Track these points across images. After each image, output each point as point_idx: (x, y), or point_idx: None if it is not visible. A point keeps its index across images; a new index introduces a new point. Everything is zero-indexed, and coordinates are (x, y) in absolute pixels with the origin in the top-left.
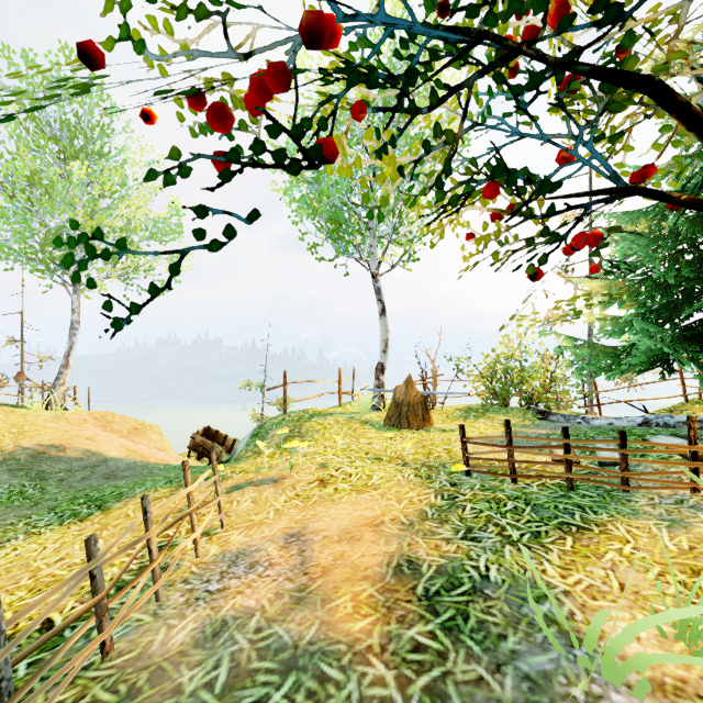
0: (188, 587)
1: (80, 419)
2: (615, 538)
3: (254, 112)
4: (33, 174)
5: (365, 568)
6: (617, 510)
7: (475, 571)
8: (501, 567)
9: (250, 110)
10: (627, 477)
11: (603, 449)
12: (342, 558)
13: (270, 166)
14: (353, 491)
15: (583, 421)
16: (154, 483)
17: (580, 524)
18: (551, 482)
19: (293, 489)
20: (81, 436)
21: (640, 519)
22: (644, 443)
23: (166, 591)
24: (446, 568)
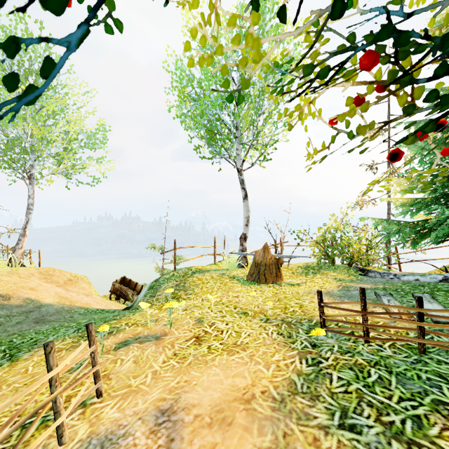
0: None
1: (29, 273)
2: None
3: None
4: None
5: None
6: None
7: None
8: None
9: None
10: None
11: None
12: None
13: None
14: (224, 351)
15: (395, 277)
16: (65, 331)
17: None
18: (400, 343)
19: (172, 347)
20: (26, 287)
21: None
22: None
23: None
24: None
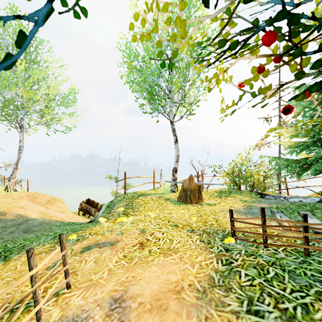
0: None
1: (20, 196)
2: None
3: None
4: None
5: None
6: None
7: None
8: None
9: None
10: None
11: None
12: None
13: None
14: (161, 254)
15: (285, 199)
16: (45, 238)
17: None
18: (290, 248)
19: (122, 251)
20: (17, 206)
21: None
22: None
23: None
24: None
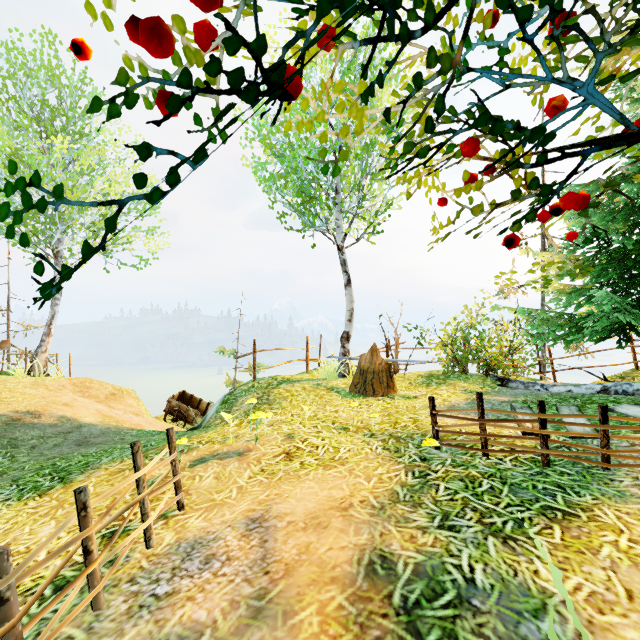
0: (133, 588)
1: (59, 385)
2: (607, 527)
3: (204, 46)
4: (14, 151)
5: (333, 566)
6: (601, 491)
7: (458, 573)
8: (487, 567)
9: (200, 43)
10: (608, 454)
11: (582, 425)
12: (307, 552)
13: (217, 94)
14: (319, 466)
15: (542, 388)
16: (121, 452)
17: (564, 508)
18: (524, 457)
19: (258, 463)
20: (58, 402)
21: (629, 502)
22: (627, 418)
23: (108, 594)
24: (425, 567)
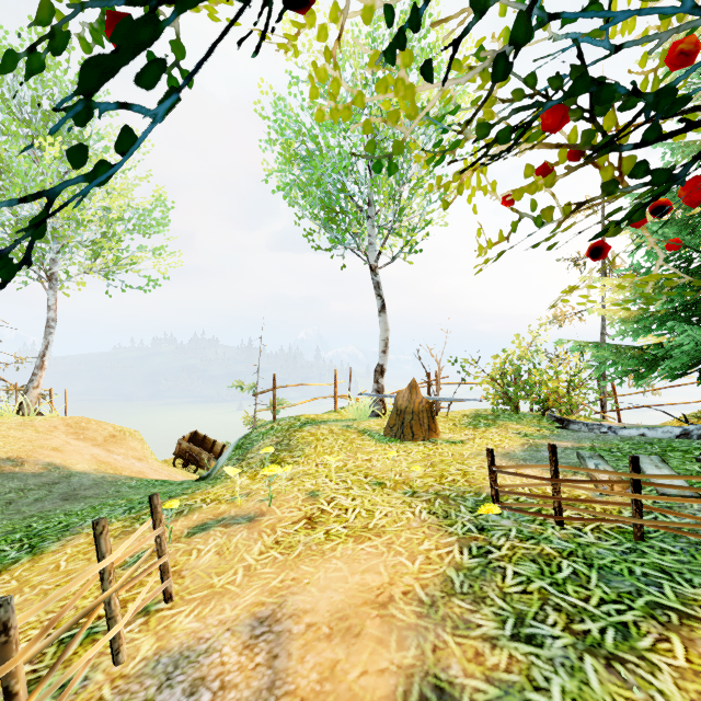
0: None
1: (50, 425)
2: None
3: None
4: None
5: None
6: None
7: None
8: None
9: None
10: None
11: (690, 489)
12: (332, 677)
13: None
14: (349, 537)
15: (610, 431)
16: (111, 511)
17: (679, 607)
18: (609, 525)
19: (272, 532)
20: (46, 446)
21: None
22: None
23: None
24: None
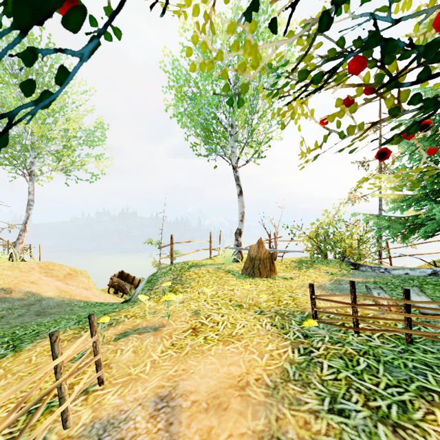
0: None
1: (30, 267)
2: None
3: None
4: None
5: None
6: None
7: None
8: None
9: None
10: None
11: None
12: (209, 439)
13: None
14: (220, 341)
15: (386, 271)
16: (66, 323)
17: (439, 390)
18: (389, 334)
19: (170, 338)
20: (27, 281)
21: None
22: None
23: None
24: None
